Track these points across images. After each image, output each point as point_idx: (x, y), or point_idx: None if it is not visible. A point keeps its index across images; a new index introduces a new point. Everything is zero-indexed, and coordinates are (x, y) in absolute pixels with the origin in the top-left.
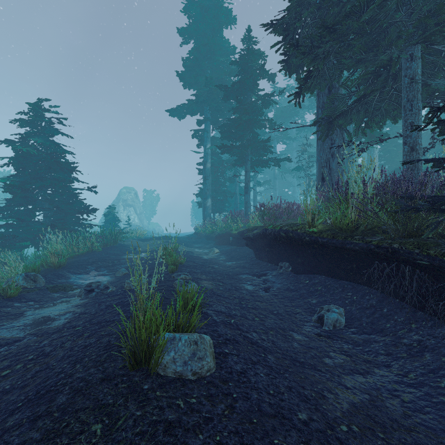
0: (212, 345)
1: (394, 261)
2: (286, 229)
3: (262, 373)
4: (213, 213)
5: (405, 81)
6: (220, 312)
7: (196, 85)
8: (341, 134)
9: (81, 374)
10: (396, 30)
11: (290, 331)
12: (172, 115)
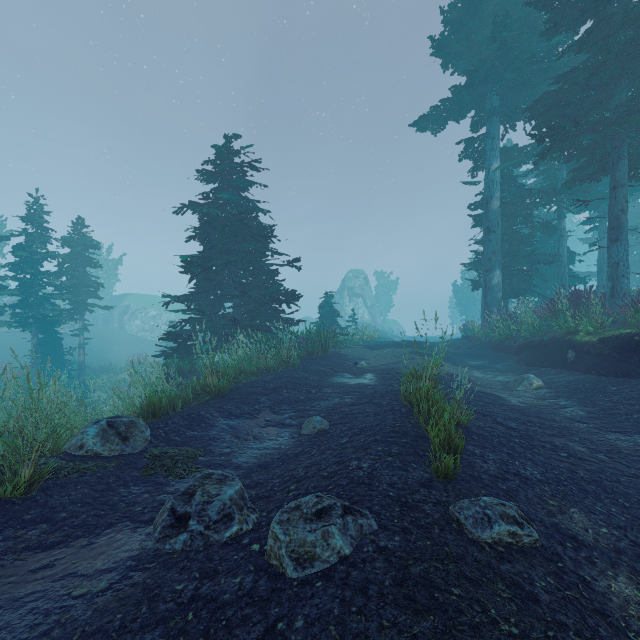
0: None
1: None
2: None
3: None
4: (504, 298)
5: None
6: None
7: (468, 56)
8: None
9: None
10: None
11: None
12: (420, 128)
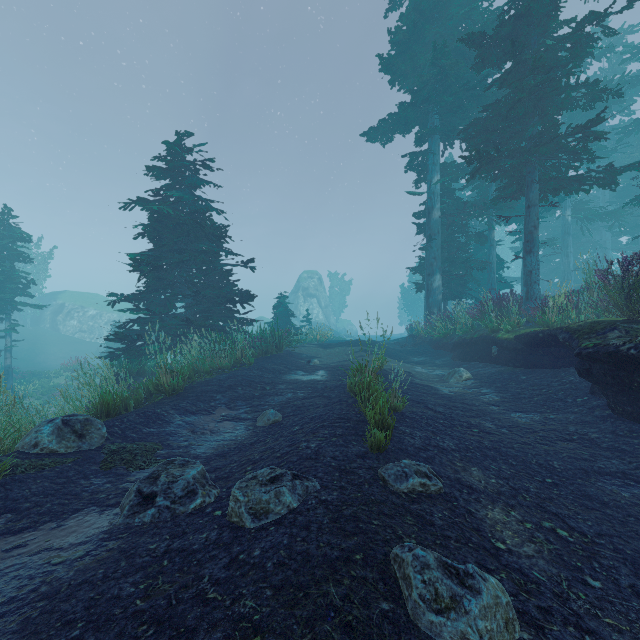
0: None
1: None
2: None
3: None
4: (443, 300)
5: None
6: None
7: (413, 76)
8: None
9: None
10: None
11: None
12: (370, 139)
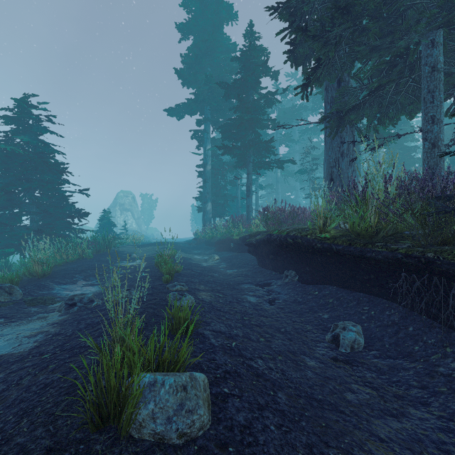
0: (207, 386)
1: (426, 272)
2: (293, 234)
3: (272, 424)
4: (213, 217)
5: (425, 69)
6: (219, 332)
7: (195, 84)
8: (351, 132)
9: (22, 437)
10: (413, 16)
11: (301, 354)
12: (170, 114)
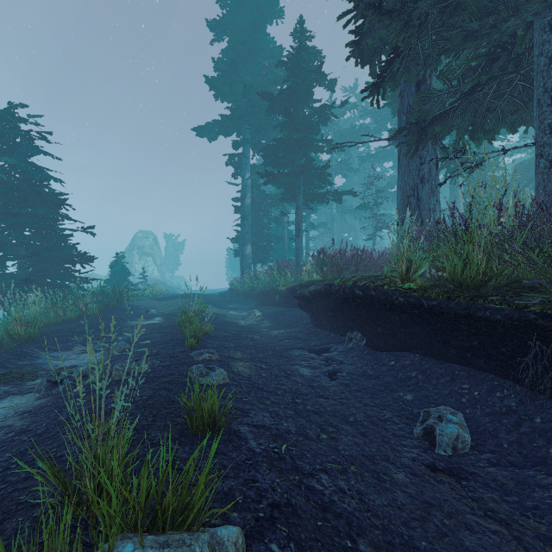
0: (242, 551)
1: None
2: (363, 284)
3: None
4: (253, 263)
5: (539, 61)
6: (262, 428)
7: (231, 96)
8: (434, 150)
9: None
10: None
11: (382, 461)
12: (199, 134)
